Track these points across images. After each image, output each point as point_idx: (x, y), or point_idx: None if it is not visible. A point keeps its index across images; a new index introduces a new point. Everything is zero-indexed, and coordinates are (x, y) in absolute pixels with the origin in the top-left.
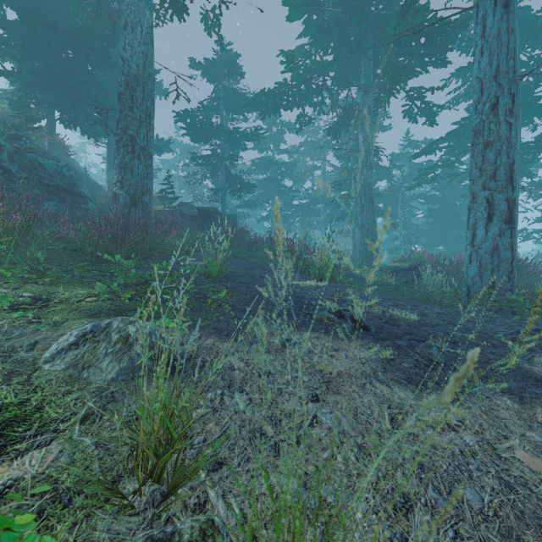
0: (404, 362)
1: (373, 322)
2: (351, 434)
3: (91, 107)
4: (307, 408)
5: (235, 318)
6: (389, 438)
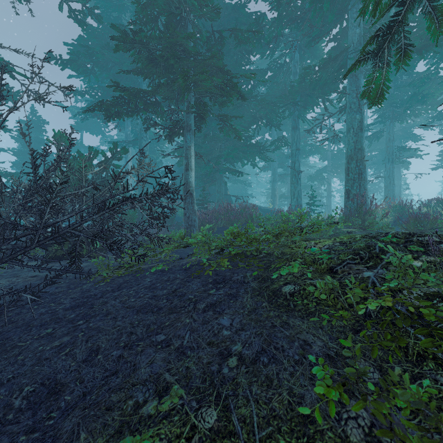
0: None
1: None
2: None
3: None
4: None
5: None
6: None
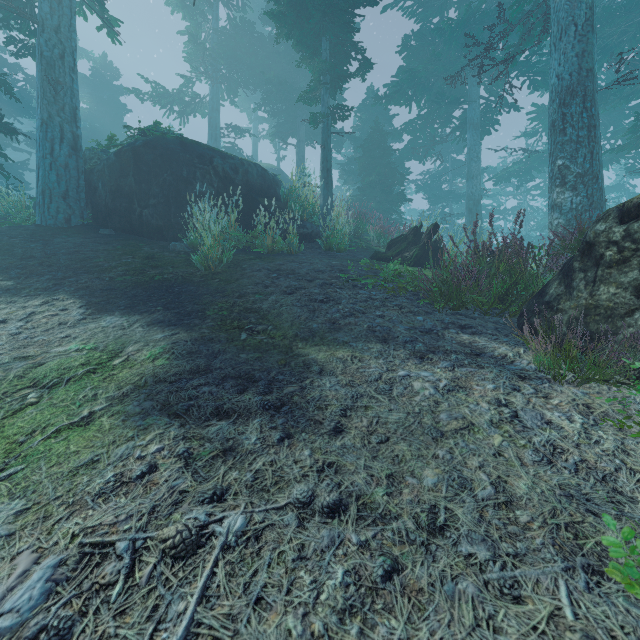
0: None
1: None
2: None
3: None
4: None
5: None
6: None
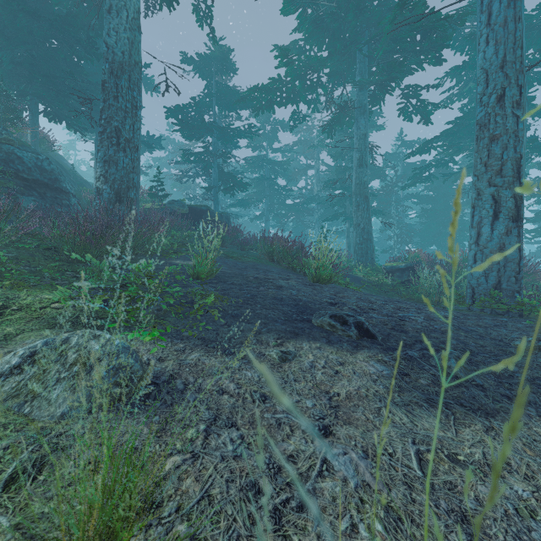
0: (420, 377)
1: (378, 328)
2: (372, 486)
3: (78, 100)
4: (314, 448)
5: (225, 325)
6: (421, 491)
